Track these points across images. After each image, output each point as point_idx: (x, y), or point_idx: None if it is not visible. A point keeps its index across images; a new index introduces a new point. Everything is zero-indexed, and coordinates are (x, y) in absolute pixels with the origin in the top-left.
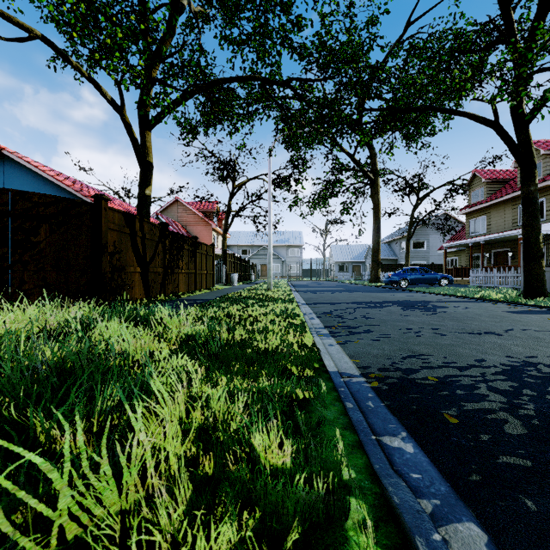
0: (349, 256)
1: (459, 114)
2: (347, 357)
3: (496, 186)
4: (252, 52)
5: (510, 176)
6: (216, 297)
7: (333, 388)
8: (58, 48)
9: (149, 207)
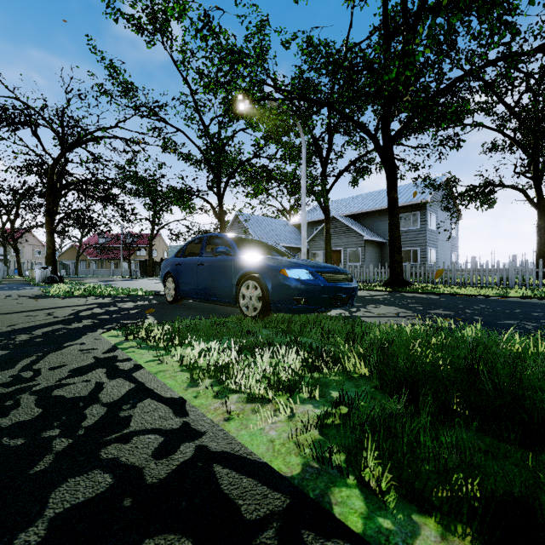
0: None
1: None
2: None
3: None
4: None
5: None
6: None
7: None
8: None
9: None
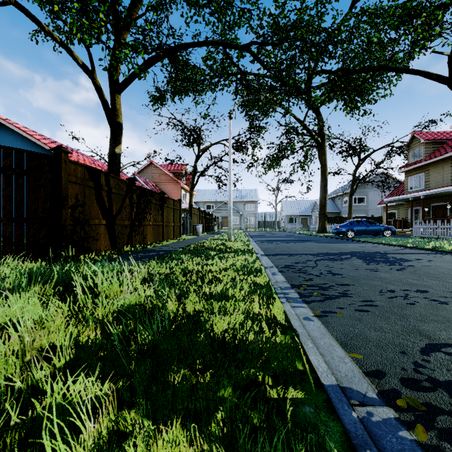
0: (297, 210)
1: (412, 72)
2: (339, 347)
3: (434, 146)
4: (213, 15)
5: (447, 137)
6: (180, 248)
7: (347, 442)
8: (30, 14)
9: (119, 164)
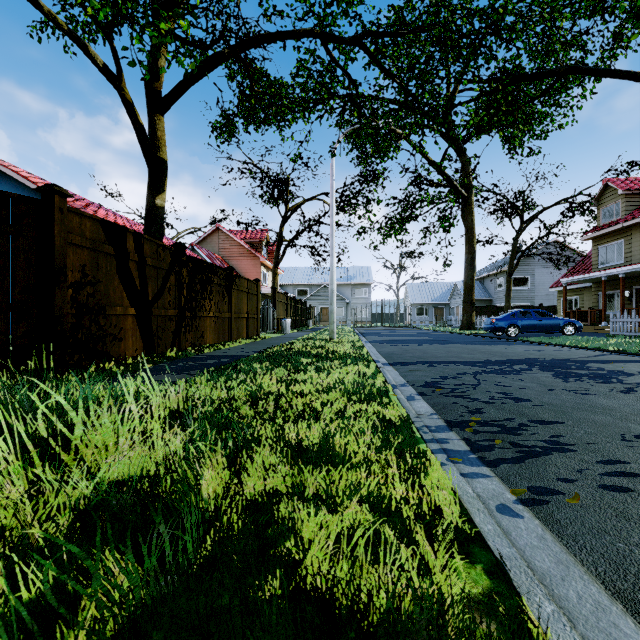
0: (429, 297)
1: (620, 75)
2: (625, 616)
3: (638, 199)
4: None
5: None
6: (255, 352)
7: None
8: None
9: (162, 223)
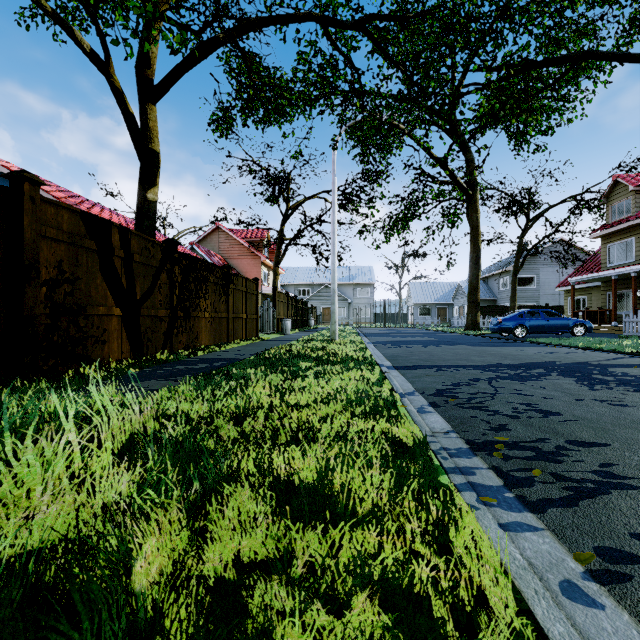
0: (432, 296)
1: None
2: None
3: None
4: None
5: None
6: (251, 355)
7: None
8: None
9: (154, 219)
